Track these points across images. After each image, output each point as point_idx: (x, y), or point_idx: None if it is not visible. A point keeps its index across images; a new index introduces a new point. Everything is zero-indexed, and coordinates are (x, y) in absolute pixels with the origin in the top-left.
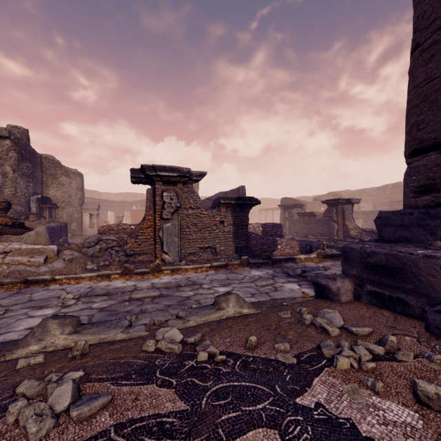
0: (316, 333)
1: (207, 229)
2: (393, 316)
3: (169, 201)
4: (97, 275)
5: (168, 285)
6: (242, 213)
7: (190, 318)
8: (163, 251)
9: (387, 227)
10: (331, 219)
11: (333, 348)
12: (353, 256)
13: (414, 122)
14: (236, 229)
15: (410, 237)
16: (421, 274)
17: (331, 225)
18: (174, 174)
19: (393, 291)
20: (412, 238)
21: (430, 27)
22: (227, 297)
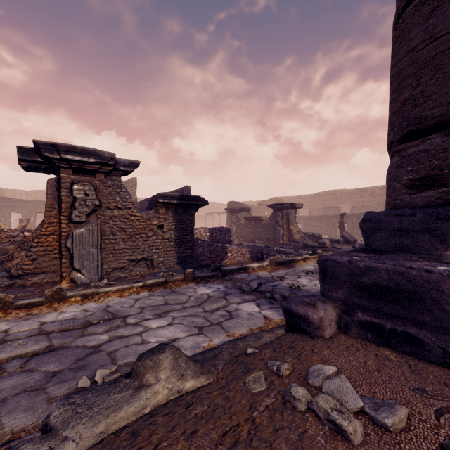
0: (325, 438)
1: (141, 236)
2: (404, 361)
3: (82, 197)
4: None
5: (68, 325)
6: (187, 215)
7: (70, 431)
8: (73, 268)
9: (378, 233)
10: (276, 223)
11: None
12: (339, 273)
13: (408, 97)
14: (178, 235)
15: (410, 245)
16: (445, 301)
17: (277, 229)
18: (90, 160)
19: (397, 322)
20: (412, 246)
21: None
22: (157, 358)
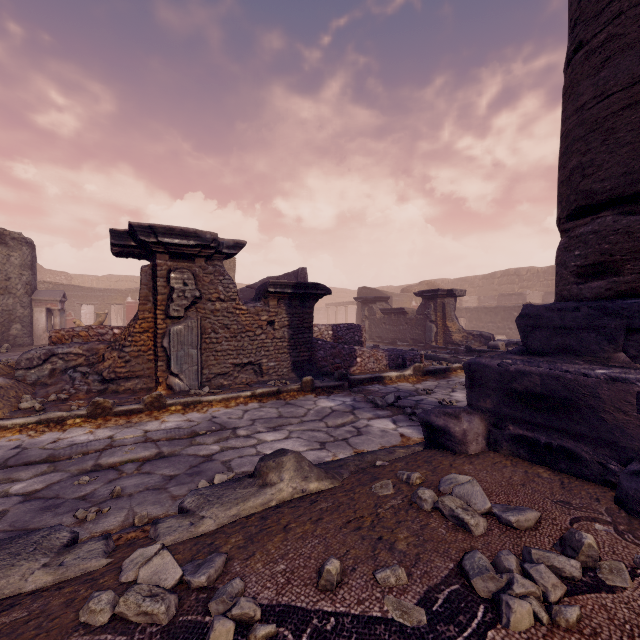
0: (447, 530)
1: (247, 334)
2: (557, 479)
3: (180, 287)
4: (37, 422)
5: (175, 434)
6: (304, 308)
7: (206, 512)
8: (171, 372)
9: (537, 331)
10: (427, 318)
11: (493, 576)
12: (487, 378)
13: (576, 165)
14: (293, 334)
15: (574, 346)
16: (603, 409)
17: (428, 327)
18: (190, 242)
19: (553, 435)
20: (577, 347)
21: (602, 14)
22: (280, 460)
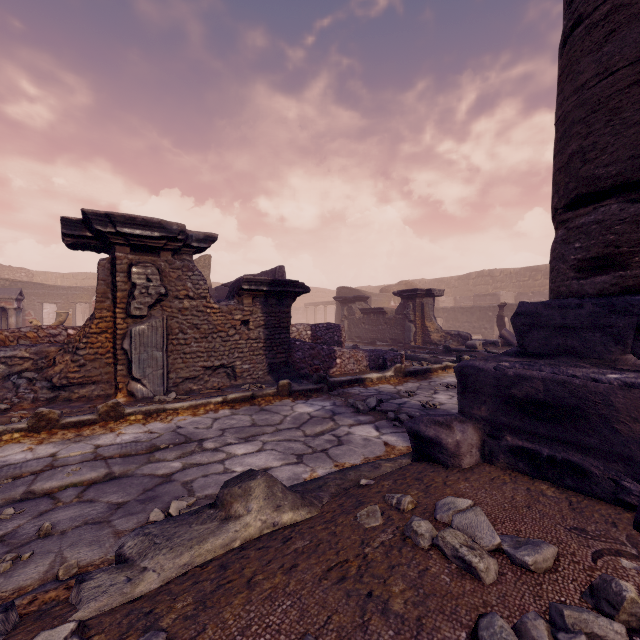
0: (451, 577)
1: (219, 335)
2: (564, 497)
3: (143, 283)
4: None
5: (130, 449)
6: (281, 307)
7: (149, 562)
8: (132, 377)
9: (535, 331)
10: (406, 318)
11: None
12: (482, 383)
13: (576, 150)
14: (269, 334)
15: (576, 347)
16: (617, 419)
17: (407, 327)
18: (154, 234)
19: (556, 447)
20: (580, 349)
21: None
22: (247, 486)
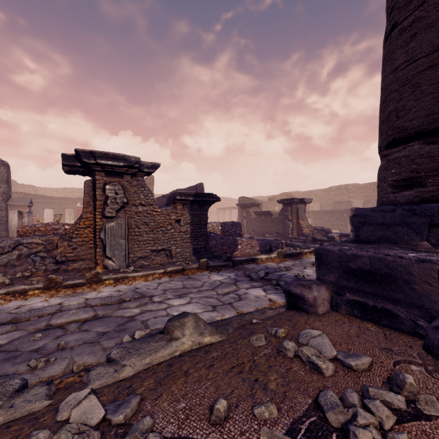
0: (305, 372)
1: (161, 229)
2: (381, 331)
3: (113, 196)
4: (6, 293)
5: (107, 301)
6: (201, 211)
7: (126, 362)
8: (106, 256)
9: (366, 226)
10: (286, 218)
11: (342, 411)
12: (331, 260)
13: (393, 110)
14: (193, 229)
15: (392, 237)
16: (414, 282)
17: (287, 224)
18: (120, 164)
19: (377, 300)
20: (394, 238)
21: (411, 3)
22: (182, 321)
